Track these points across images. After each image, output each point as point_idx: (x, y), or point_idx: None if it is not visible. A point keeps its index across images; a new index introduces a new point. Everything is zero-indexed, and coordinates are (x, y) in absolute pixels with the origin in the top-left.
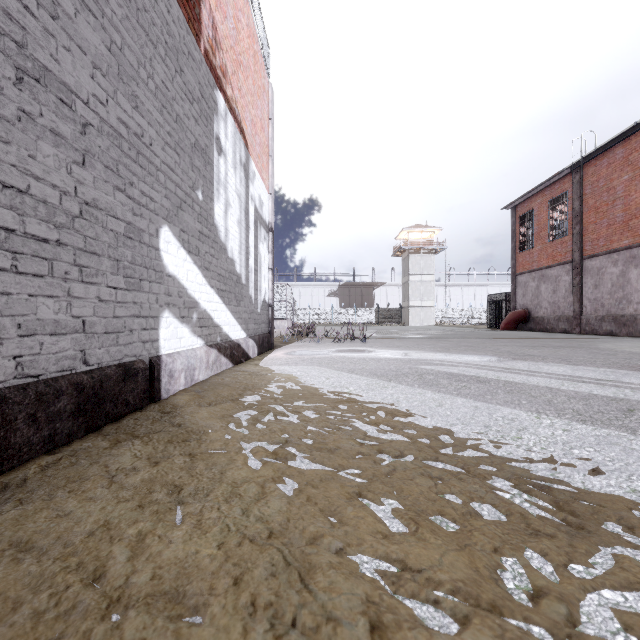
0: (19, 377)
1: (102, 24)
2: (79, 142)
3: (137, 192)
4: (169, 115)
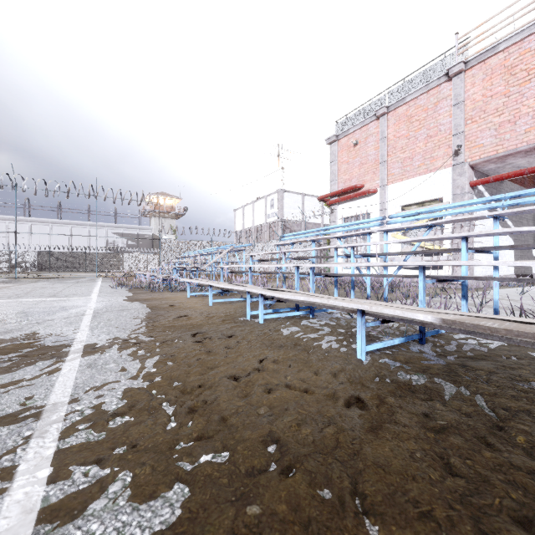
0: (520, 273)
1: (525, 218)
2: (524, 240)
3: (529, 242)
4: (533, 221)
